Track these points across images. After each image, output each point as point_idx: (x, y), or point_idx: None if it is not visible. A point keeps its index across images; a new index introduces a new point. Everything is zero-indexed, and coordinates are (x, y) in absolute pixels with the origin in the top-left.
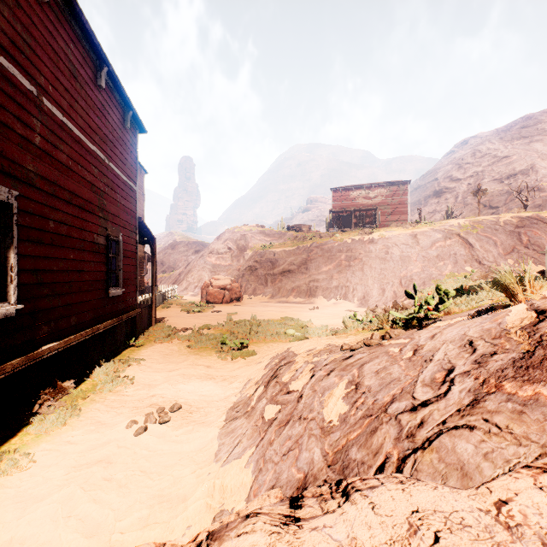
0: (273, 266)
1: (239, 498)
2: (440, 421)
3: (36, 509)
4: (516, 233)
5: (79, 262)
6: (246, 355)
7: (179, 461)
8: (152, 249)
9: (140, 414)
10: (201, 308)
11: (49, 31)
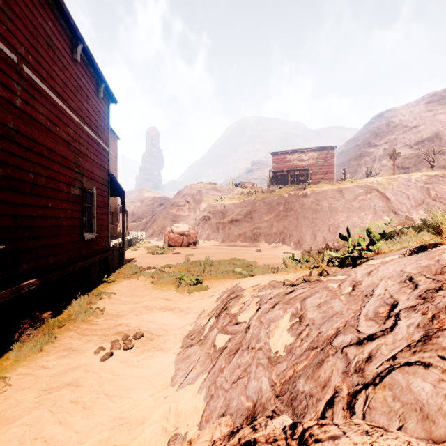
0: (224, 216)
1: (192, 423)
2: (390, 356)
3: (6, 431)
4: (425, 188)
5: (57, 210)
6: (200, 289)
7: (139, 384)
8: (122, 200)
9: (107, 341)
10: (163, 251)
11: (29, 8)
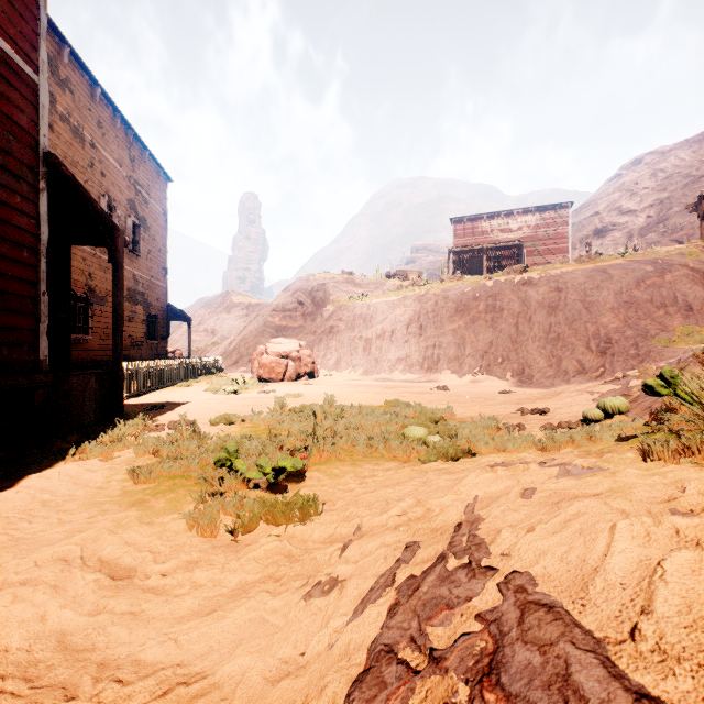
0: (367, 325)
1: None
2: None
3: None
4: None
5: None
6: (284, 518)
7: None
8: (111, 250)
9: None
10: (241, 387)
11: None
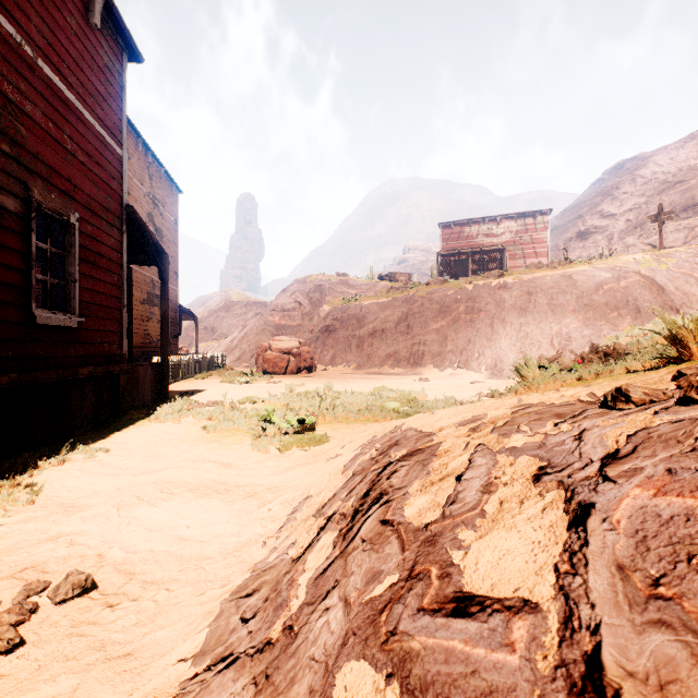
0: (360, 324)
1: None
2: None
3: None
4: None
5: None
6: (308, 442)
7: None
8: (161, 270)
9: None
10: (251, 379)
11: None
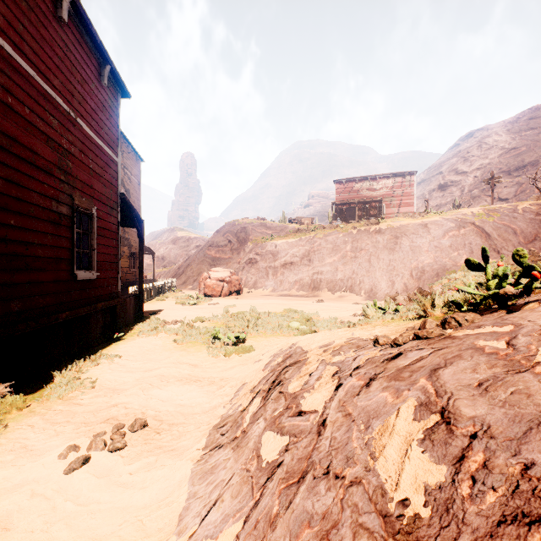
0: (275, 258)
1: None
2: None
3: None
4: (537, 221)
5: (27, 232)
6: (242, 351)
7: (118, 527)
8: (139, 232)
9: (87, 434)
10: (197, 301)
11: None
